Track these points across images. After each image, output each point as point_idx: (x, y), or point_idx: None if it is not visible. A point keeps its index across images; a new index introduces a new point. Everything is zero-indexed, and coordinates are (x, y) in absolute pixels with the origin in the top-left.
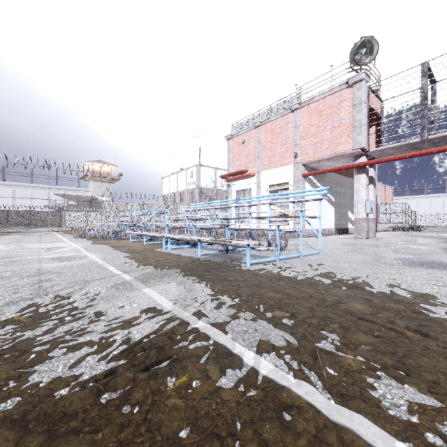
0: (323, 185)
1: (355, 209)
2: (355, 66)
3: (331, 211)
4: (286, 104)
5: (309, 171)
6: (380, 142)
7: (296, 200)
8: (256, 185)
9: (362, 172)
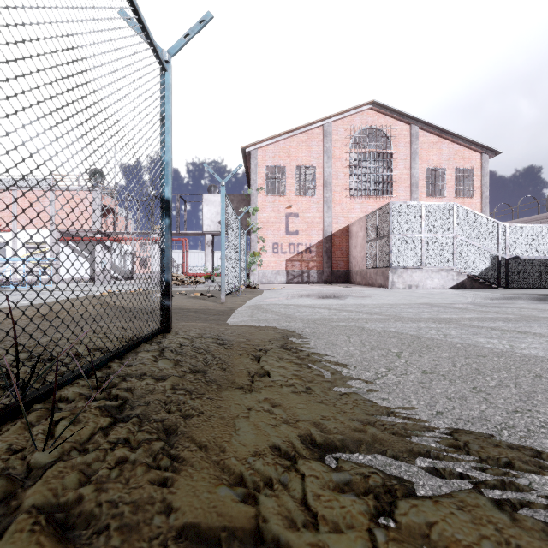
0: (79, 246)
1: (96, 265)
2: (93, 180)
3: (87, 265)
4: (43, 182)
5: (64, 236)
6: (115, 225)
7: (40, 263)
8: (12, 240)
9: (100, 243)
